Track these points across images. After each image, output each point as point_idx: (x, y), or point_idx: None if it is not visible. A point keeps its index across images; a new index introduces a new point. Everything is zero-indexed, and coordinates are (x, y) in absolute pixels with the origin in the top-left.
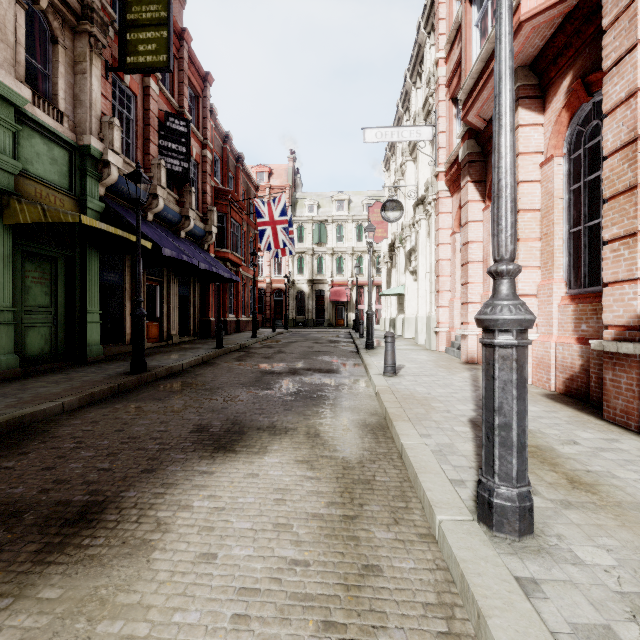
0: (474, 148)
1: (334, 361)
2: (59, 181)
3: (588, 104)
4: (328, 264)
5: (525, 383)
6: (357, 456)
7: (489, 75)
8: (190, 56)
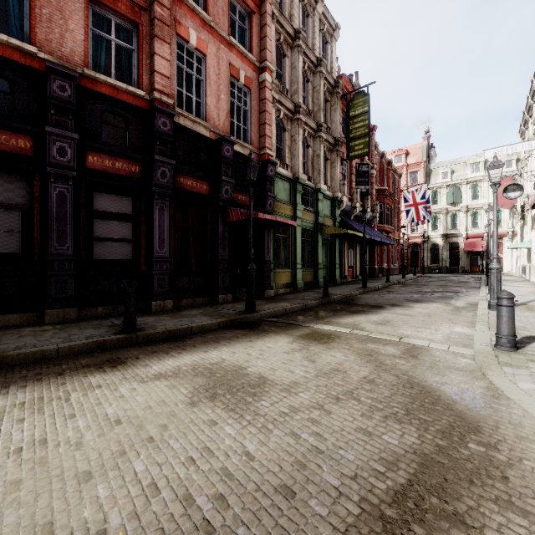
0: None
1: (460, 290)
2: (328, 213)
3: None
4: (462, 220)
5: (498, 280)
6: (462, 306)
7: None
8: None
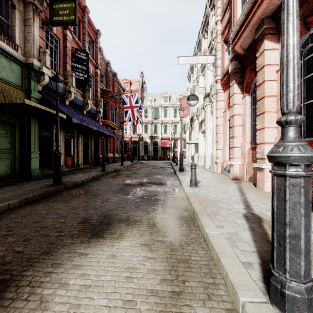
0: (237, 65)
1: (163, 178)
2: (15, 82)
3: (306, 35)
4: (159, 128)
5: (309, 204)
6: (178, 240)
7: (248, 22)
8: (89, 21)
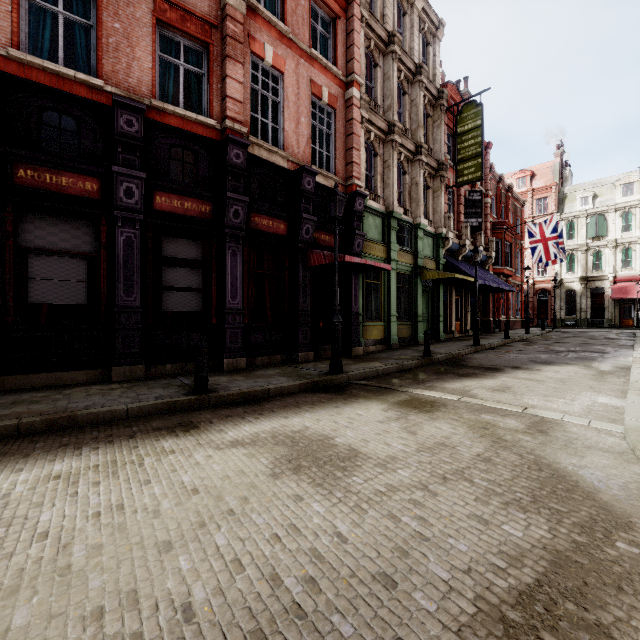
0: None
1: (606, 349)
2: (430, 254)
3: None
4: (608, 258)
5: None
6: (608, 370)
7: None
8: None
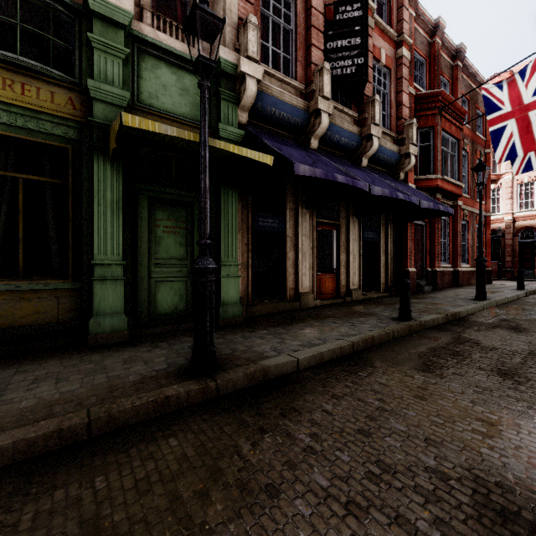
0: None
1: None
2: (191, 114)
3: None
4: None
5: None
6: None
7: None
8: None
